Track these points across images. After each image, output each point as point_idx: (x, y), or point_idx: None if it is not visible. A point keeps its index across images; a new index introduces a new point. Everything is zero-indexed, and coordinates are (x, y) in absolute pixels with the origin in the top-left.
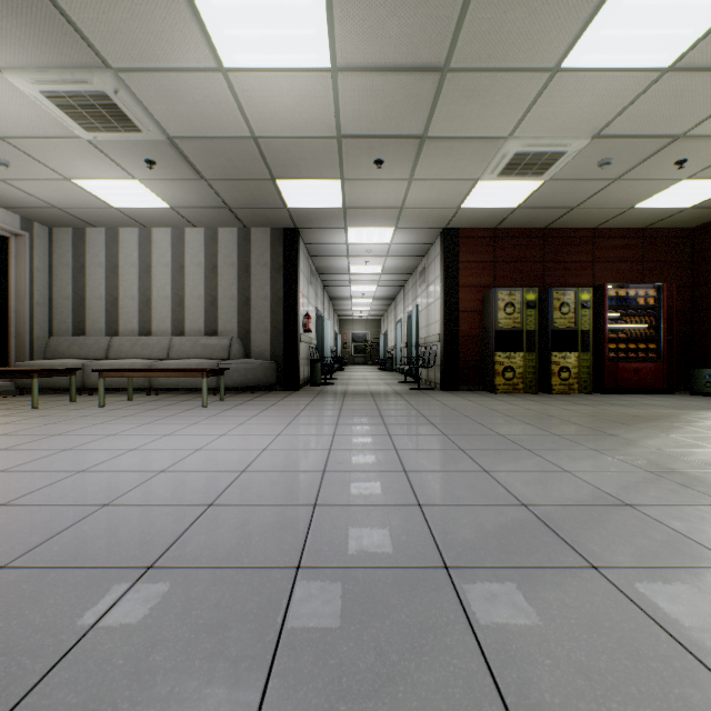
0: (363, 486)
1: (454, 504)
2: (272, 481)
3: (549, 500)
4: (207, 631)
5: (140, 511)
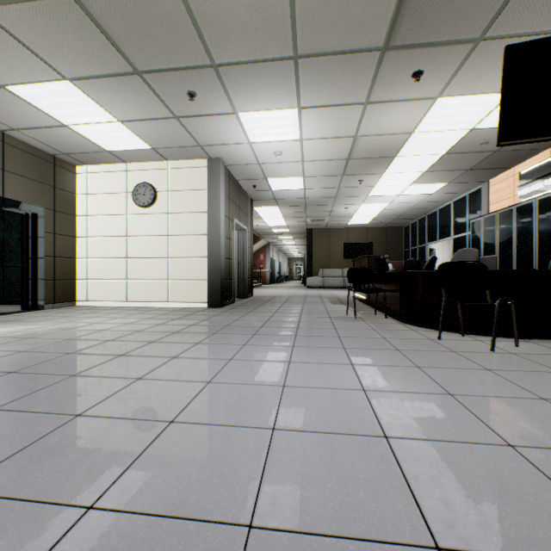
0: (164, 348)
1: (139, 341)
2: (213, 352)
3: (94, 341)
4: (236, 329)
5: (274, 344)
